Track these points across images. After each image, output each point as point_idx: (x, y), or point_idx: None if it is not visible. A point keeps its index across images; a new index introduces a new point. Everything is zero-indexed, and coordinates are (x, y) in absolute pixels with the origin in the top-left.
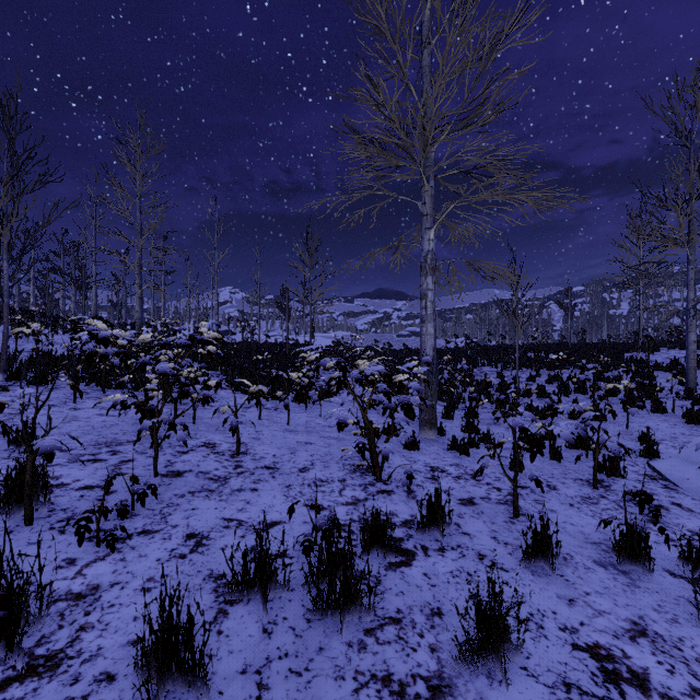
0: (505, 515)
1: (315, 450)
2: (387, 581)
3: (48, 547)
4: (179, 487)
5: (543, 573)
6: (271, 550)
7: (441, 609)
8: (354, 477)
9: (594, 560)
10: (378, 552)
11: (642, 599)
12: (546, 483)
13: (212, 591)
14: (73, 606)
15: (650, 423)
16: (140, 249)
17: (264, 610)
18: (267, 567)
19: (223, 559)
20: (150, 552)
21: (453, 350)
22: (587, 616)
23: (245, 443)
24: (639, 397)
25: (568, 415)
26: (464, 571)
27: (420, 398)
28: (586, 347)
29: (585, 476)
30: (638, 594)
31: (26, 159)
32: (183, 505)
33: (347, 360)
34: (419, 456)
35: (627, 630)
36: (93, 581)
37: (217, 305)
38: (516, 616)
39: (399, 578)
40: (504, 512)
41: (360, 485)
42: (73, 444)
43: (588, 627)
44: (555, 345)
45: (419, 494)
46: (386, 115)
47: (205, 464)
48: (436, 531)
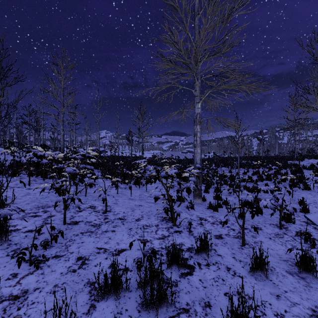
0: (238, 244)
1: (143, 209)
2: (181, 284)
3: (4, 266)
4: (76, 230)
5: (261, 279)
6: (119, 271)
7: (210, 303)
8: (163, 223)
9: (286, 270)
10: (176, 267)
11: (315, 295)
12: (256, 226)
13: (88, 292)
14: (12, 304)
15: (303, 195)
16: (63, 113)
17: (115, 305)
18: (117, 280)
19: (95, 272)
20: (57, 269)
21: (207, 159)
22: (288, 306)
23: (110, 206)
24: (298, 183)
25: (263, 191)
26: (220, 278)
27: (195, 185)
28: (270, 158)
29: (275, 222)
30: (312, 291)
31: (7, 70)
32: (77, 240)
33: (158, 164)
34: (194, 212)
35: (310, 315)
36: (25, 287)
37: (99, 139)
38: (254, 313)
39: (187, 282)
40: (237, 242)
41: (165, 228)
42: (26, 207)
43: (289, 313)
44: (255, 157)
45: (195, 233)
46: (178, 48)
47: (89, 217)
48: (204, 254)
